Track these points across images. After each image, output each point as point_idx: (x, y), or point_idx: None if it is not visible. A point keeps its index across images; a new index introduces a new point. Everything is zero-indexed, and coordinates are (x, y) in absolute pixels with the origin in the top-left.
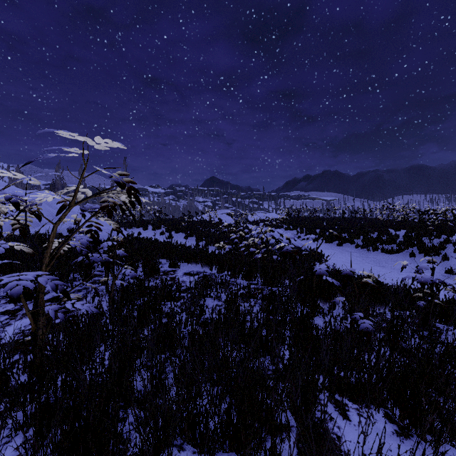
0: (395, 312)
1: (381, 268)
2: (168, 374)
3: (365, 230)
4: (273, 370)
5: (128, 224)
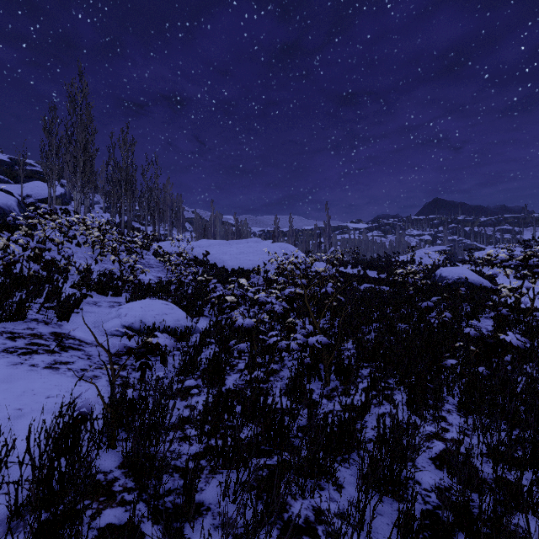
0: None
1: None
2: None
3: None
4: None
5: None
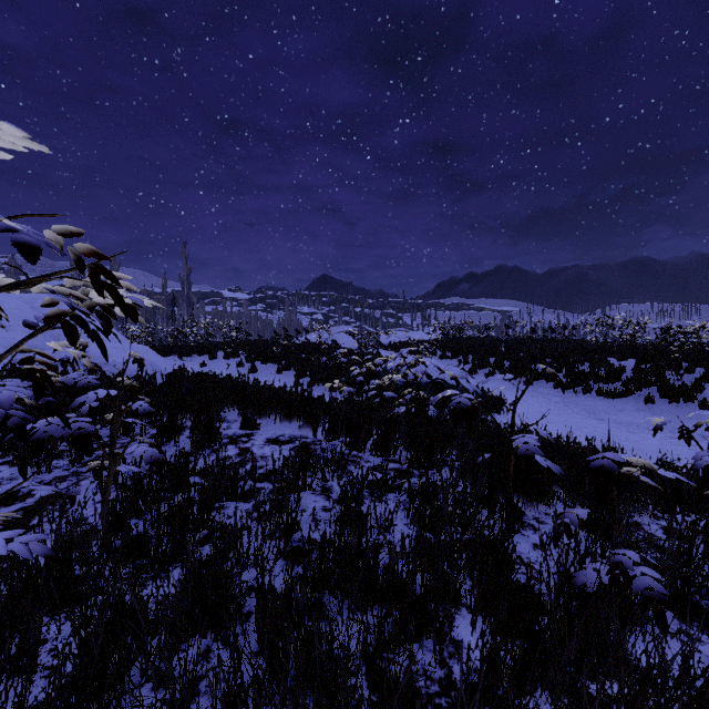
0: (661, 520)
1: (599, 423)
2: (203, 699)
3: (570, 359)
4: (440, 682)
5: (185, 349)
